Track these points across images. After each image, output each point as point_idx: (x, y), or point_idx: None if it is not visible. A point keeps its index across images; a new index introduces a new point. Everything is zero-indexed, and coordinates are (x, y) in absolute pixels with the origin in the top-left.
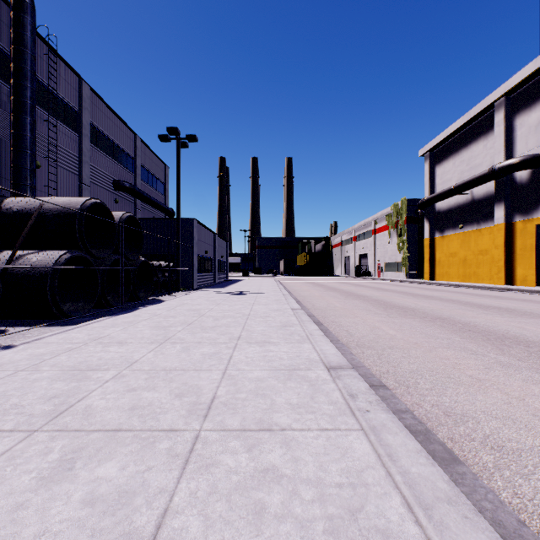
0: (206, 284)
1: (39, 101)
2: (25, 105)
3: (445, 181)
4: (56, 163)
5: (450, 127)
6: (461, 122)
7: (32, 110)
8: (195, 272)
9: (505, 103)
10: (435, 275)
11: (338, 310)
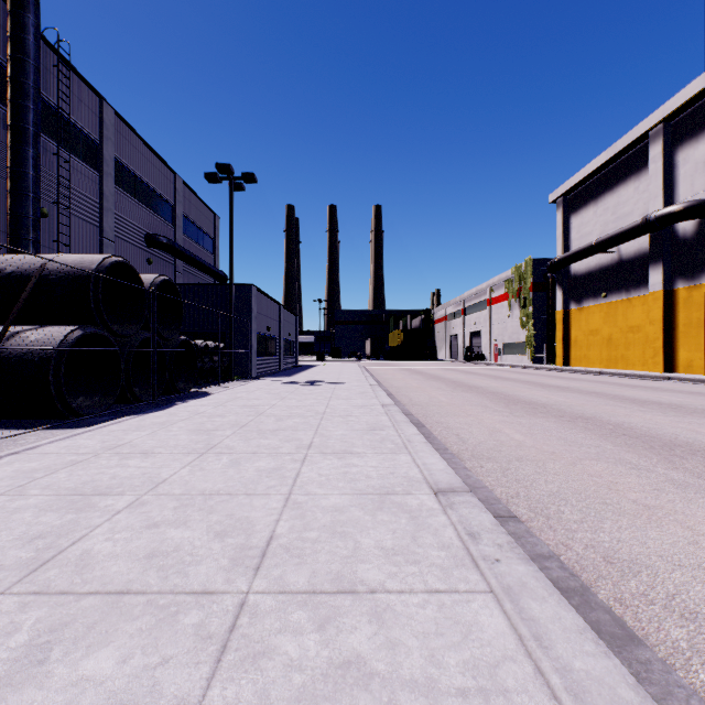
0: (268, 371)
1: (46, 128)
2: (27, 133)
3: (583, 236)
4: (68, 210)
5: (591, 164)
6: (604, 158)
7: (36, 139)
8: (253, 356)
9: (664, 132)
10: (570, 359)
11: (444, 406)
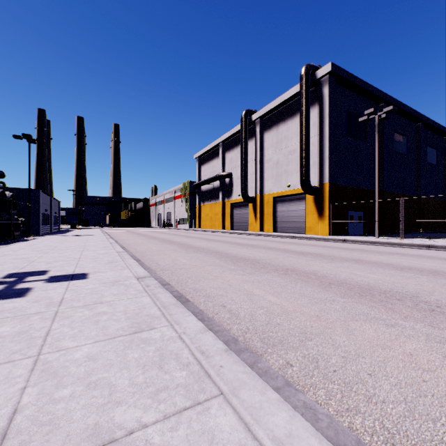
0: (45, 233)
1: None
2: None
3: (204, 175)
4: None
5: (205, 148)
6: (209, 148)
7: None
8: (40, 225)
9: (222, 145)
10: (201, 226)
11: (129, 239)
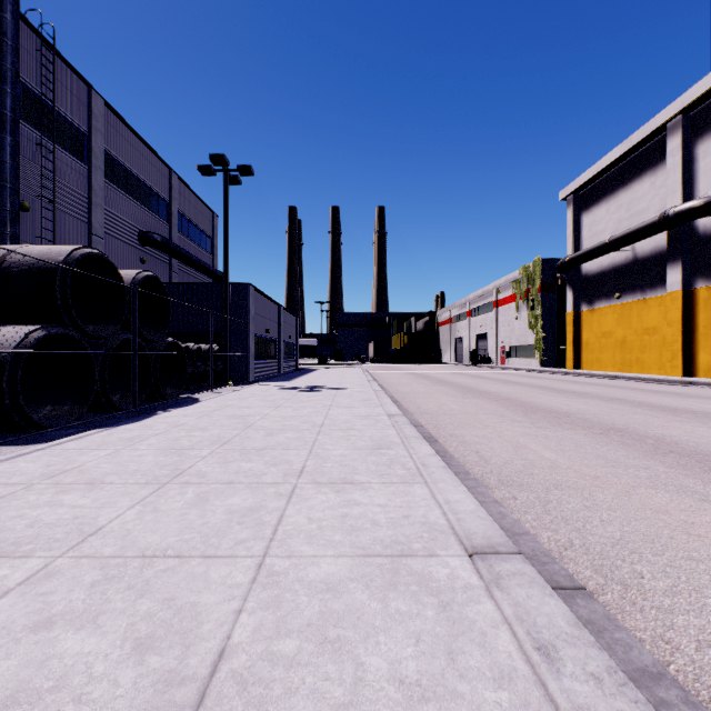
0: (267, 375)
1: (28, 116)
2: (3, 119)
3: (595, 234)
4: (53, 204)
5: (604, 160)
6: (618, 152)
7: (13, 125)
8: (250, 359)
9: (683, 123)
10: (581, 362)
11: (456, 414)
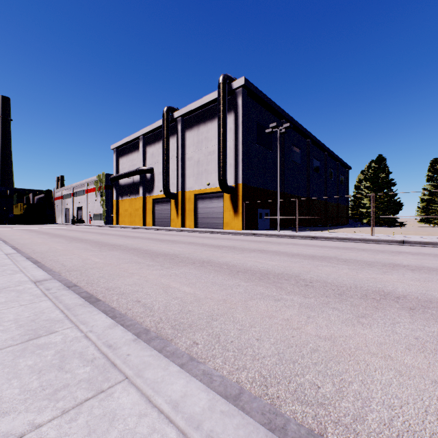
0: None
1: None
2: None
3: (123, 168)
4: None
5: (124, 140)
6: (128, 139)
7: None
8: None
9: (143, 139)
10: (119, 222)
11: (24, 238)
